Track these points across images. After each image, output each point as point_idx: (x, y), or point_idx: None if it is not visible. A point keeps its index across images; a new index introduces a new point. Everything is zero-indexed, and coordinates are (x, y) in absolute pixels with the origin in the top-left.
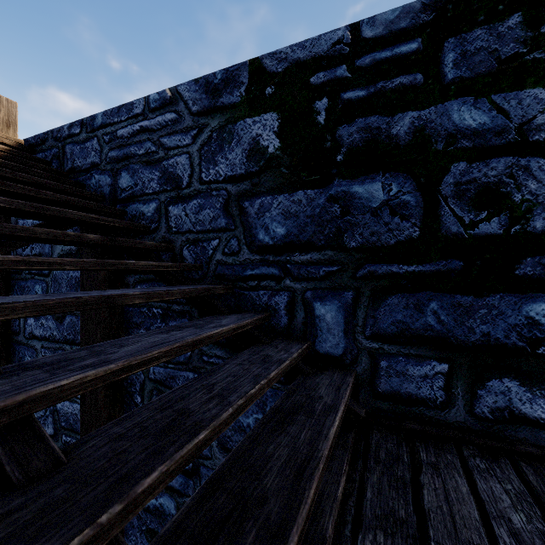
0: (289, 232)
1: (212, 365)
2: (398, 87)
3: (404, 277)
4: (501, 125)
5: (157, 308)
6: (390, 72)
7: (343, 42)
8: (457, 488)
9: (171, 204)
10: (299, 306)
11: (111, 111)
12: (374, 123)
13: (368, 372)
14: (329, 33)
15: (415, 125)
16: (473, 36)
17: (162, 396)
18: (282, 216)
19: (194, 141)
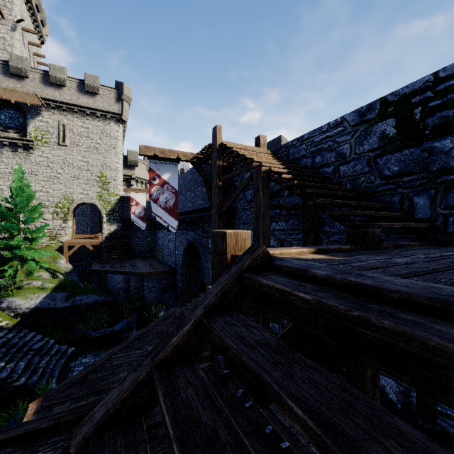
0: (400, 169)
1: None
2: None
3: None
4: None
5: None
6: None
7: (429, 81)
8: None
9: (340, 166)
10: (405, 200)
11: (311, 132)
12: (445, 114)
13: (442, 224)
14: (421, 79)
15: None
16: None
17: None
18: (396, 162)
19: (352, 137)
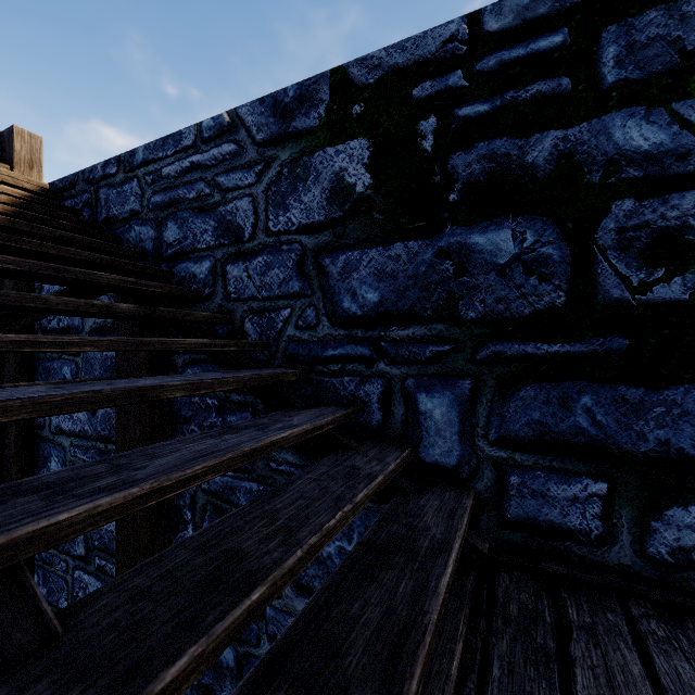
0: (384, 299)
1: (282, 475)
2: (534, 97)
3: (544, 360)
4: (686, 145)
5: (212, 398)
6: (523, 77)
7: (458, 38)
8: (625, 667)
9: (230, 263)
10: (397, 398)
11: (154, 144)
12: (501, 149)
13: (492, 491)
14: (438, 28)
15: (560, 149)
16: (645, 20)
17: (206, 528)
18: (374, 277)
19: (259, 180)
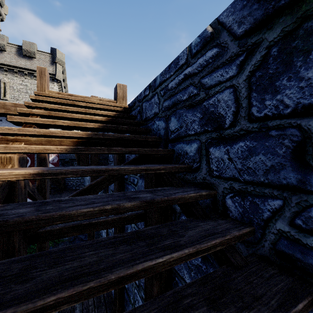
0: None
1: None
2: None
3: None
4: None
5: None
6: None
7: None
8: None
9: (212, 146)
10: None
11: (164, 71)
12: None
13: None
14: None
15: None
16: None
17: None
18: None
19: (240, 70)
